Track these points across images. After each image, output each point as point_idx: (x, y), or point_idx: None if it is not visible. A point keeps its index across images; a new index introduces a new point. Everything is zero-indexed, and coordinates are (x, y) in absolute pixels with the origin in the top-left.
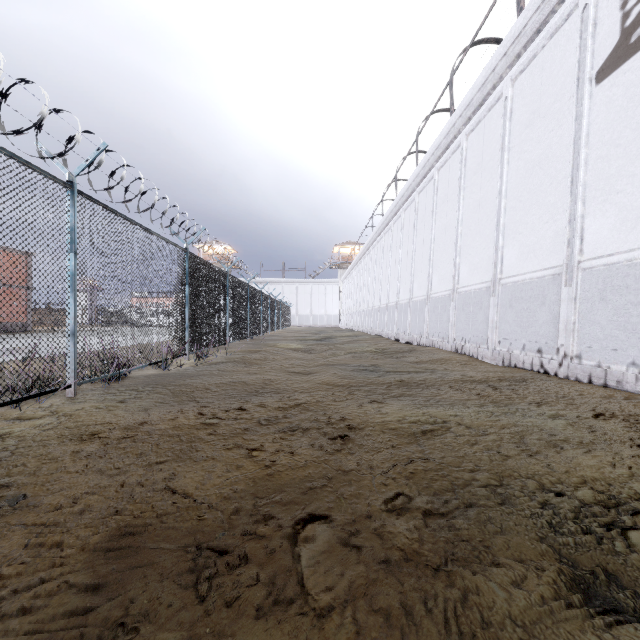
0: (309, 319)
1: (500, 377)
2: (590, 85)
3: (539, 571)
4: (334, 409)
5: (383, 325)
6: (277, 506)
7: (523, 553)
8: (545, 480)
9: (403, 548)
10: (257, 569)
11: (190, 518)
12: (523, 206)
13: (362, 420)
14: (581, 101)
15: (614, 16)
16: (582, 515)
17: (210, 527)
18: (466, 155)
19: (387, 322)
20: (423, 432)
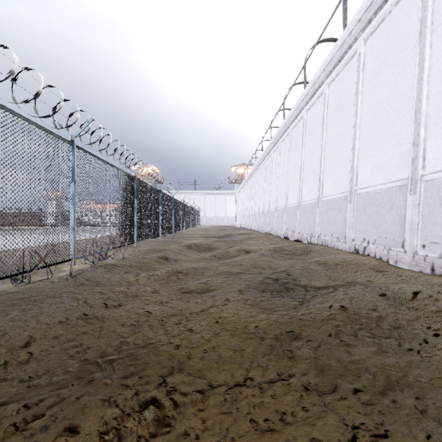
0: (213, 220)
1: None
2: None
3: None
4: None
5: (272, 225)
6: None
7: None
8: None
9: None
10: None
11: None
12: None
13: None
14: None
15: None
16: None
17: None
18: (364, 60)
19: (276, 223)
20: None
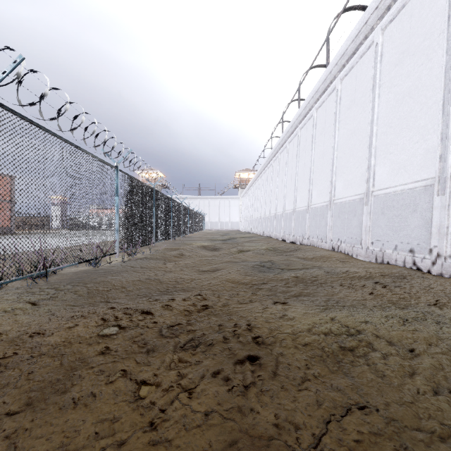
0: (218, 225)
1: (381, 274)
2: None
3: None
4: (239, 313)
5: (272, 229)
6: None
7: None
8: None
9: None
10: None
11: None
12: (393, 130)
13: (270, 330)
14: None
15: None
16: None
17: None
18: (340, 95)
19: (275, 227)
20: (342, 349)
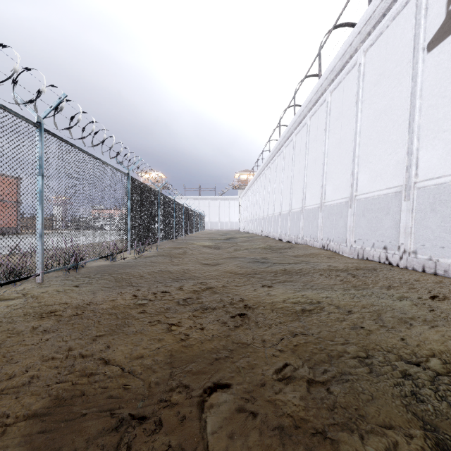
0: (218, 225)
1: (357, 267)
2: (423, 53)
3: (408, 437)
4: (235, 292)
5: (270, 229)
6: (188, 375)
7: (392, 420)
8: (402, 352)
9: (292, 415)
10: (169, 435)
11: (117, 387)
12: (372, 142)
13: (256, 301)
14: (416, 65)
15: (441, 2)
16: (436, 384)
17: (133, 395)
18: (330, 107)
19: (273, 227)
20: (303, 311)
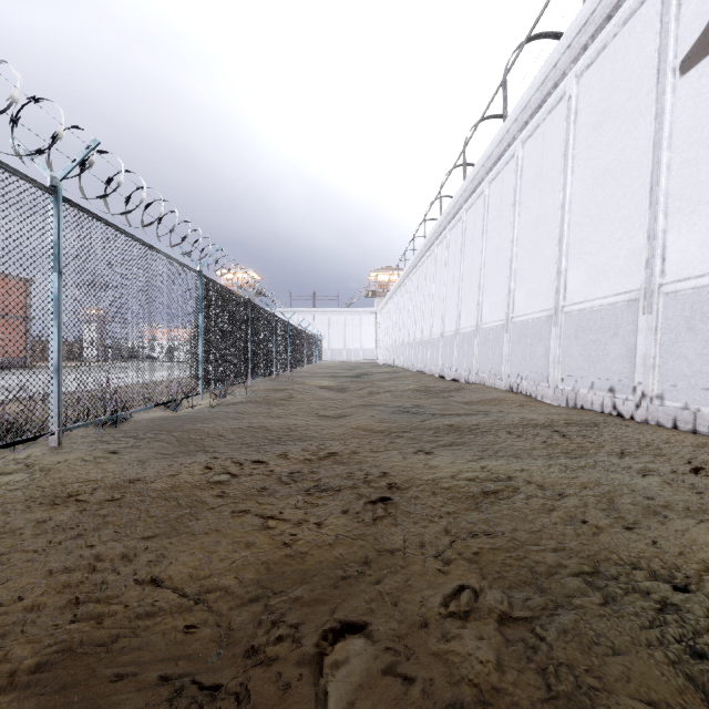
0: (342, 353)
1: (567, 421)
2: (673, 77)
3: None
4: (372, 462)
5: (426, 360)
6: (296, 607)
7: (652, 690)
8: (656, 565)
9: (477, 682)
10: None
11: (174, 628)
12: (591, 221)
13: (407, 477)
14: (662, 96)
15: None
16: None
17: (201, 643)
18: (522, 165)
19: (430, 357)
20: (484, 493)
